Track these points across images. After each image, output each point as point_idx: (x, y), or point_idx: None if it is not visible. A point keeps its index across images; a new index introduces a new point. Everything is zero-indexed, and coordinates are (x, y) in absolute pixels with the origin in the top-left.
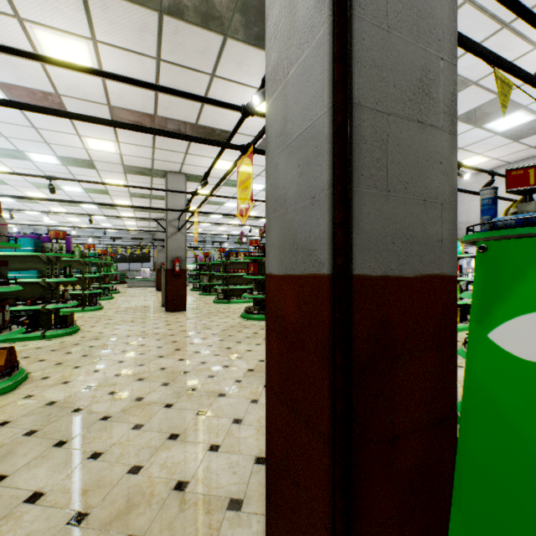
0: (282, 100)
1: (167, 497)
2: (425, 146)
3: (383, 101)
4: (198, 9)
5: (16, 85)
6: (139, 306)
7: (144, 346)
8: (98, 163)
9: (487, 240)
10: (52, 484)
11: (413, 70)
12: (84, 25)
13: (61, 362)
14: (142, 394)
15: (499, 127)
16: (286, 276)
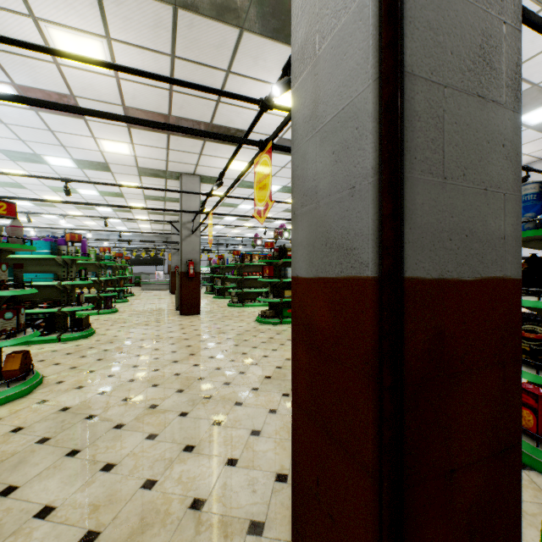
0: (312, 81)
1: (182, 517)
2: (486, 125)
3: (438, 71)
4: (214, 1)
5: (32, 87)
6: (153, 310)
7: (158, 350)
8: (113, 166)
9: (530, 240)
10: (63, 498)
11: (472, 35)
12: (98, 22)
13: (76, 366)
14: (157, 401)
15: (532, 120)
16: (317, 279)
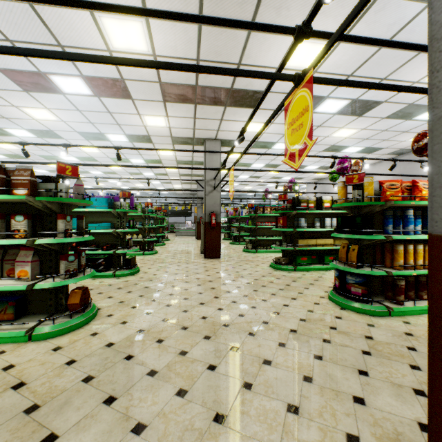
0: None
1: None
2: None
3: None
4: None
5: (94, 76)
6: (183, 252)
7: (187, 290)
8: (153, 138)
9: None
10: None
11: None
12: (137, 2)
13: (123, 300)
14: (186, 347)
15: None
16: None
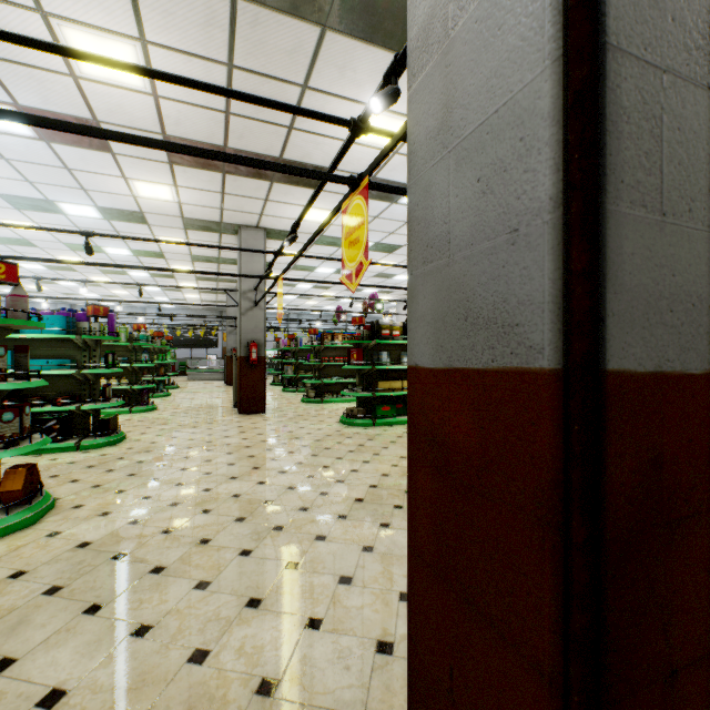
0: (441, 76)
1: (246, 707)
2: None
3: (654, 45)
4: None
5: (41, 109)
6: (203, 407)
7: (210, 462)
8: (150, 216)
9: None
10: (78, 676)
11: None
12: (129, 19)
13: (100, 483)
14: (209, 534)
15: None
16: (450, 371)
